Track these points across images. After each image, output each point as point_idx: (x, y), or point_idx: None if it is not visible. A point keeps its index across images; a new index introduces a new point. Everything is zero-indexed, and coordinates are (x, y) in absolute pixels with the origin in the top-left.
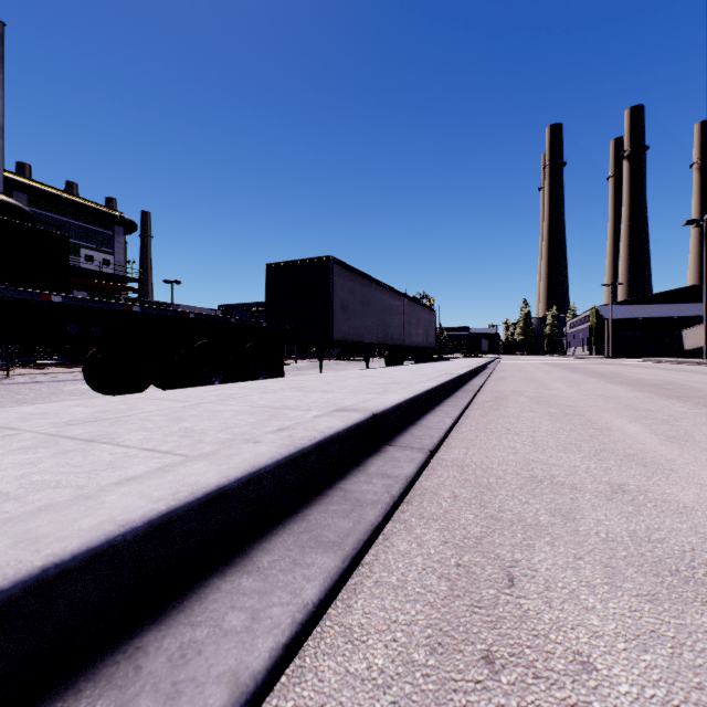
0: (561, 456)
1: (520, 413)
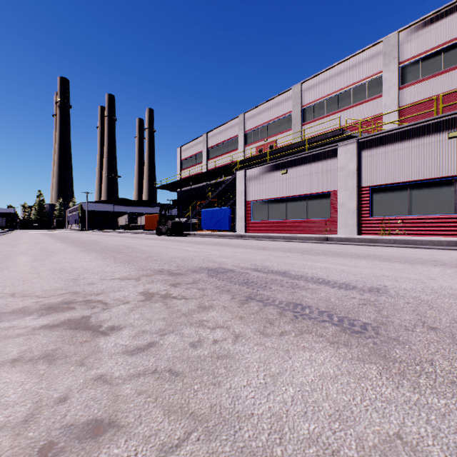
0: (5, 242)
1: (2, 240)
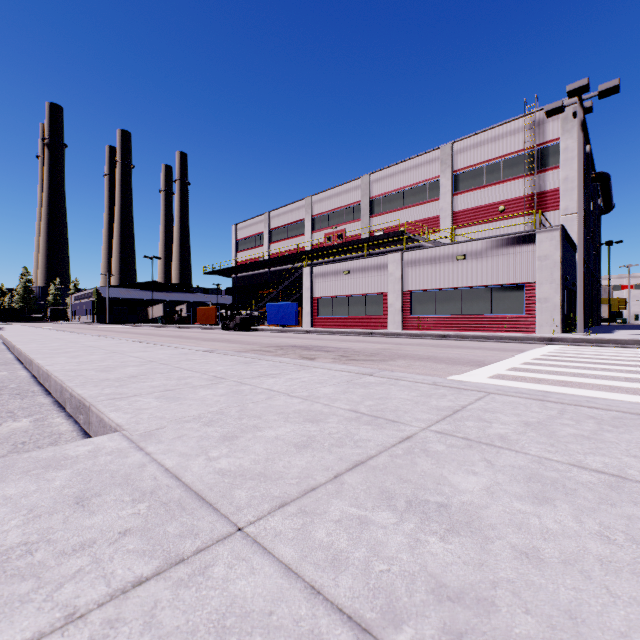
0: None
1: None
